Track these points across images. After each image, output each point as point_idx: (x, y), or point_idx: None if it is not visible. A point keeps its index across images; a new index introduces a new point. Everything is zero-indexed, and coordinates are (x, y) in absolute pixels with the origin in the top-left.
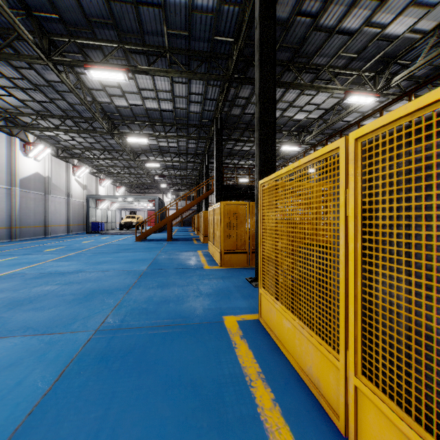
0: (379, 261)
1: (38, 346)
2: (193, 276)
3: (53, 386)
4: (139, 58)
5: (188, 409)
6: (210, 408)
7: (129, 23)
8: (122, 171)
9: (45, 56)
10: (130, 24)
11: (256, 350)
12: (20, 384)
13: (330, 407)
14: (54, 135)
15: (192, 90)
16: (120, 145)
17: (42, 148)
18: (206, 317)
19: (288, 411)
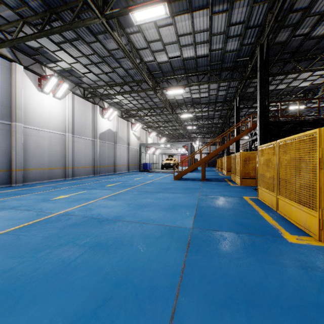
0: None
1: None
2: (289, 269)
3: None
4: None
5: None
6: None
7: None
8: (163, 125)
9: (100, 14)
10: None
11: None
12: None
13: None
14: (119, 101)
15: (232, 20)
16: (161, 100)
17: (112, 111)
18: None
19: None
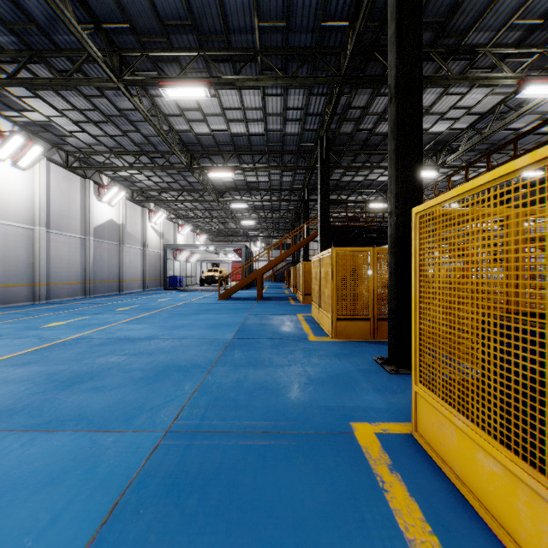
0: None
1: (89, 450)
2: (296, 351)
3: (97, 534)
4: (224, 68)
5: None
6: None
7: (211, 21)
8: (202, 215)
9: (116, 77)
10: (212, 22)
11: (423, 500)
12: (55, 522)
13: None
14: (129, 175)
15: (289, 104)
16: (201, 183)
17: (117, 191)
18: (324, 422)
19: None
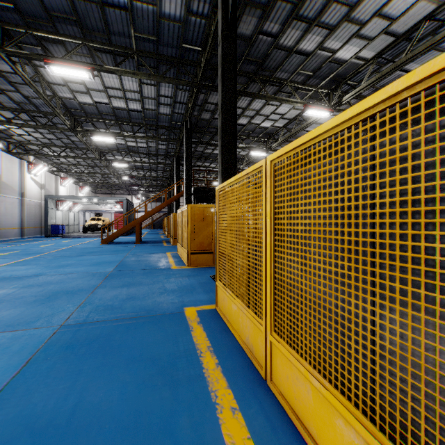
0: (282, 249)
1: (1, 341)
2: (160, 276)
3: (21, 370)
4: (105, 57)
5: (146, 375)
6: (164, 373)
7: (94, 22)
8: (86, 170)
9: None
10: (95, 23)
11: (209, 331)
12: None
13: (258, 363)
14: (6, 128)
15: (161, 92)
16: (84, 143)
17: None
18: (169, 309)
19: (227, 369)
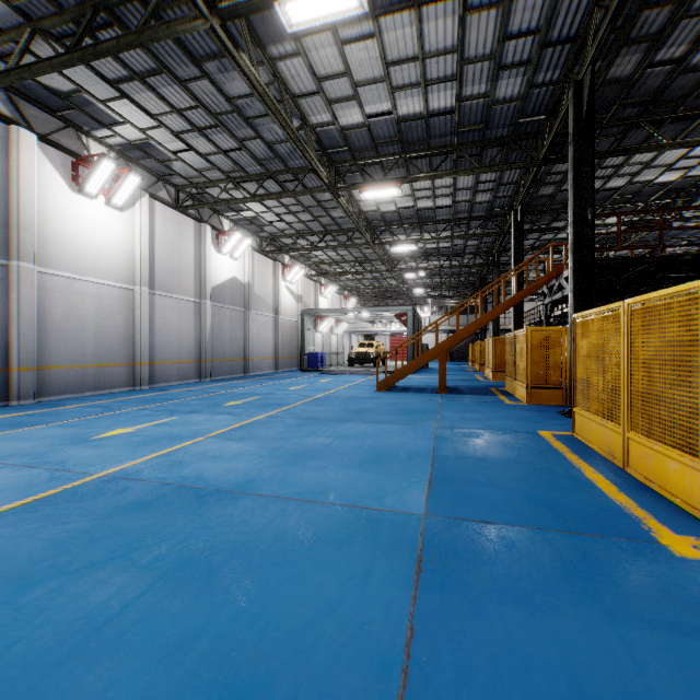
0: None
1: None
2: (697, 644)
3: None
4: None
5: None
6: None
7: None
8: (352, 270)
9: (206, 7)
10: None
11: None
12: None
13: None
14: (255, 215)
15: (511, 26)
16: (349, 213)
17: (239, 238)
18: None
19: None
